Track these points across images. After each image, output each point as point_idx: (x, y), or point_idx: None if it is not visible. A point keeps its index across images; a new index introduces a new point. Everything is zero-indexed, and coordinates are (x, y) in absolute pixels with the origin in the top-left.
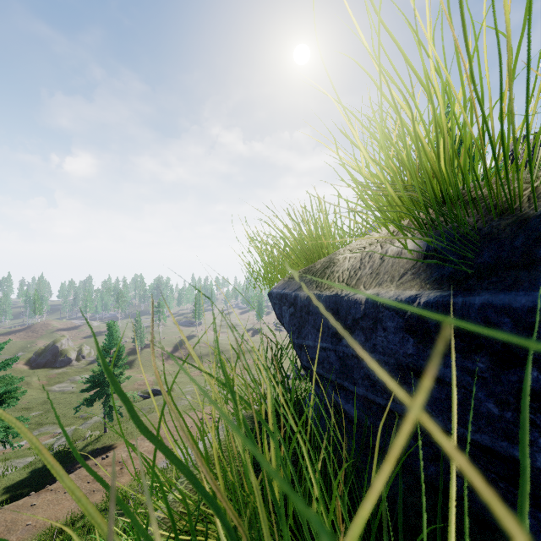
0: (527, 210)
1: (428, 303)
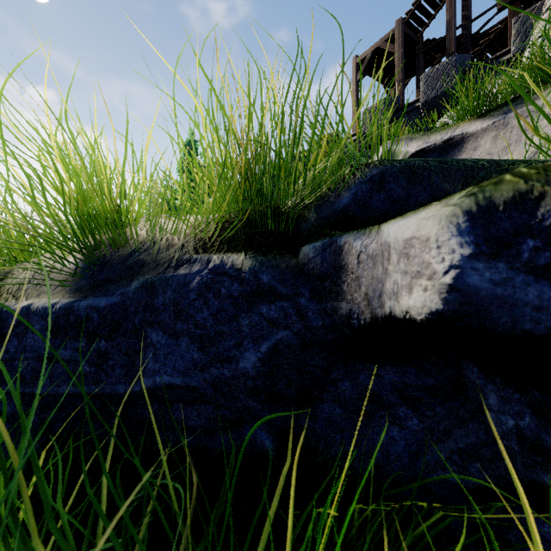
0: (129, 248)
1: (61, 308)
